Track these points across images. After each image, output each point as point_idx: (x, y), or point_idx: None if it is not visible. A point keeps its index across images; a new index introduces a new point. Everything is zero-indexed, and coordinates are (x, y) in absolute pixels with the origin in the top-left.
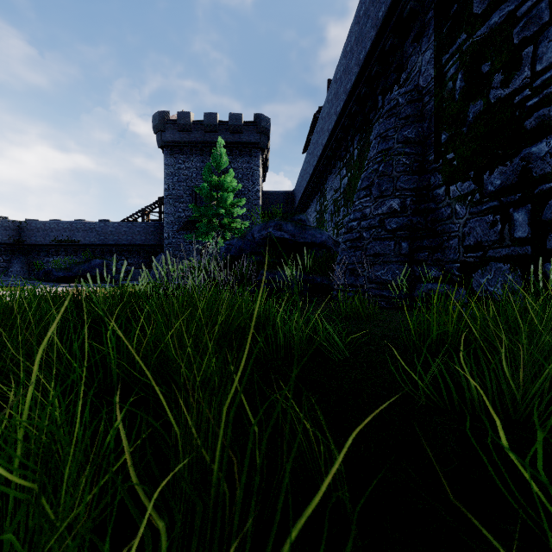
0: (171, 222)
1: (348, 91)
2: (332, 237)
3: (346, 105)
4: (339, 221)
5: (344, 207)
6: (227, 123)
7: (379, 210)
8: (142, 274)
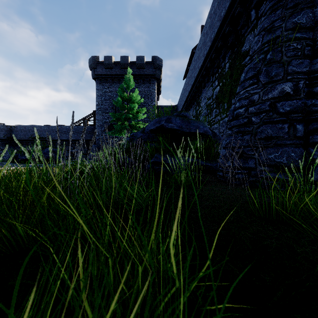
0: (100, 125)
1: (223, 16)
2: (210, 129)
3: (220, 29)
4: (211, 119)
5: (216, 109)
6: (135, 62)
7: (269, 95)
8: None
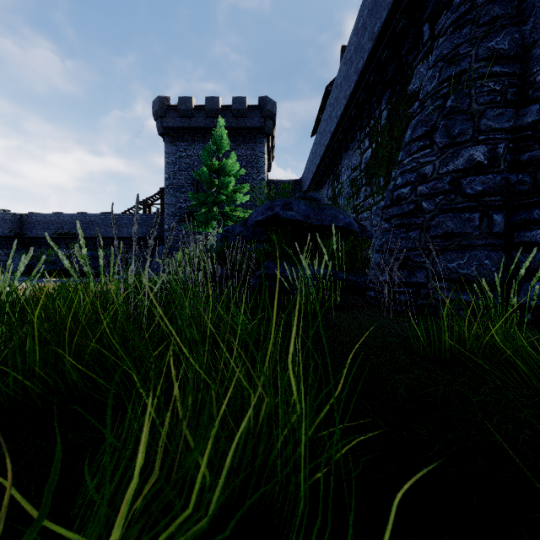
0: (171, 214)
1: (377, 33)
2: (356, 220)
3: (372, 54)
4: (359, 204)
5: (366, 186)
6: (230, 108)
7: (449, 166)
8: (20, 265)
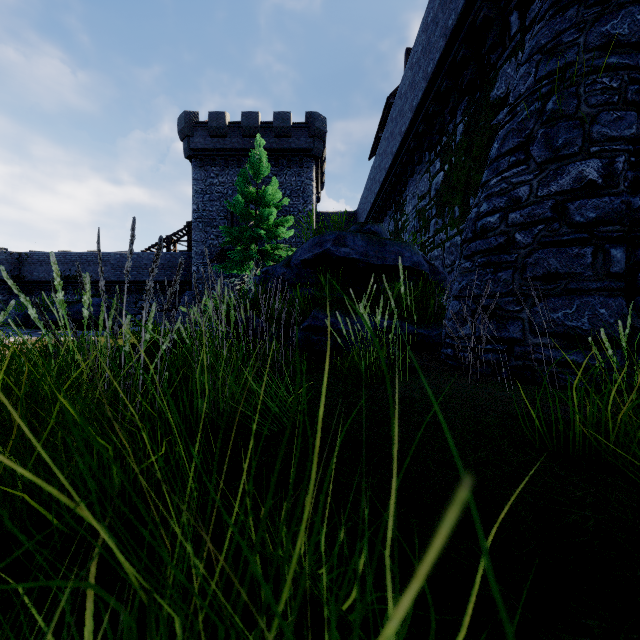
0: (201, 252)
1: (452, 27)
2: (426, 258)
3: (445, 54)
4: (427, 240)
5: (437, 218)
6: (271, 125)
7: (551, 186)
8: None
